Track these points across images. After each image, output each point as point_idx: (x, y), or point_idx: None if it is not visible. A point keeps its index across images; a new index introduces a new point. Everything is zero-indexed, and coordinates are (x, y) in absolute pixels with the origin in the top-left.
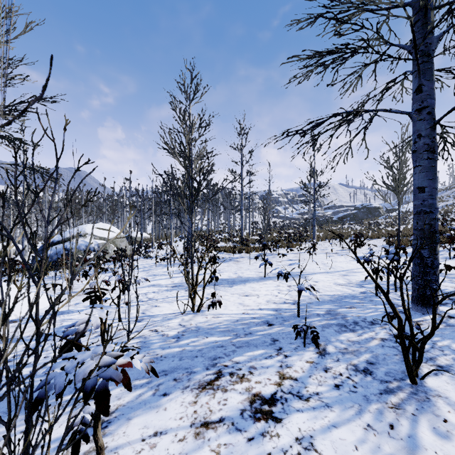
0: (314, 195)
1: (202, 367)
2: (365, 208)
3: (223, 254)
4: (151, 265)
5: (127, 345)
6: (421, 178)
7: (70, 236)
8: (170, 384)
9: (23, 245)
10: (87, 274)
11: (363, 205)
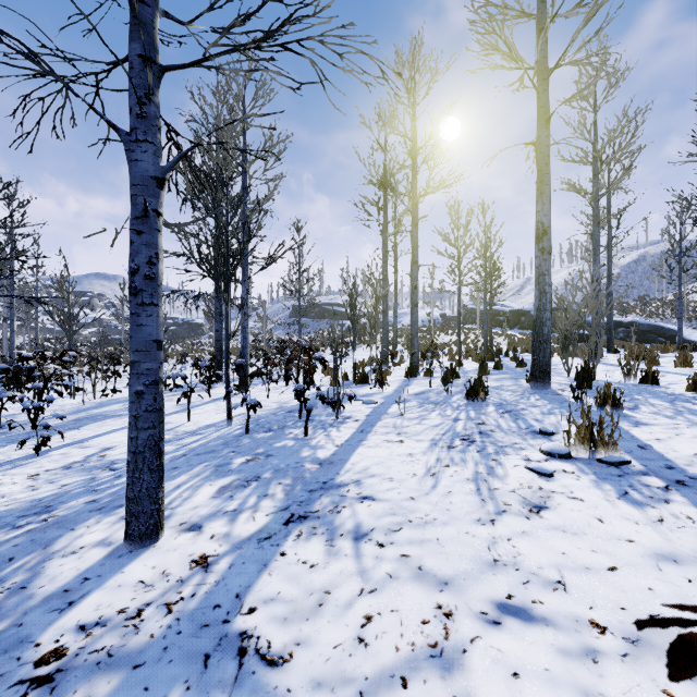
0: None
1: None
2: (187, 324)
3: None
4: None
5: None
6: (218, 326)
7: None
8: None
9: None
10: None
11: (185, 320)
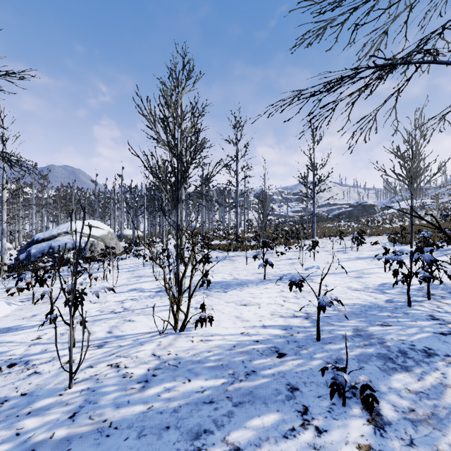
0: (314, 190)
1: None
2: (360, 206)
3: (217, 252)
4: (139, 264)
5: None
6: None
7: (56, 233)
8: None
9: (1, 243)
10: (42, 280)
11: (358, 202)
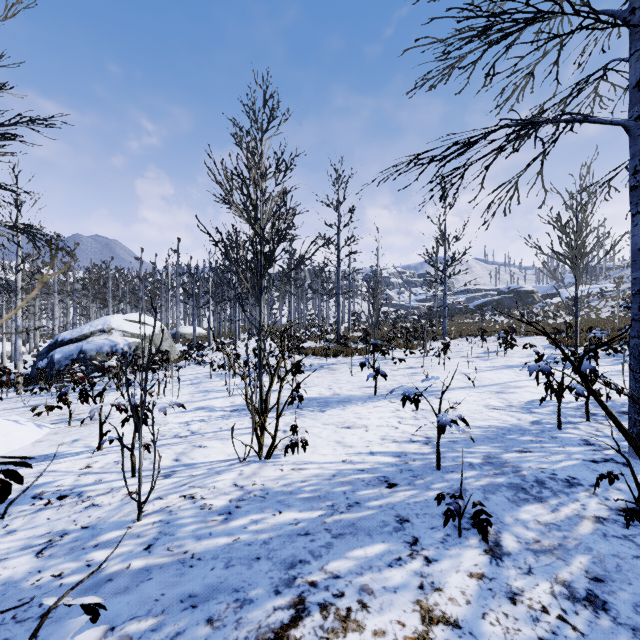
0: (445, 272)
1: (266, 588)
2: (514, 293)
3: (311, 358)
4: (204, 375)
5: (64, 601)
6: None
7: (88, 332)
8: (199, 636)
9: (15, 346)
10: (88, 394)
11: (510, 288)
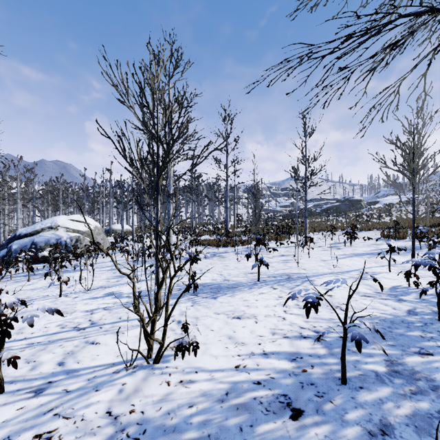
0: (306, 184)
1: None
2: (347, 201)
3: (207, 248)
4: (123, 262)
5: None
6: None
7: (40, 228)
8: None
9: None
10: None
11: (345, 197)
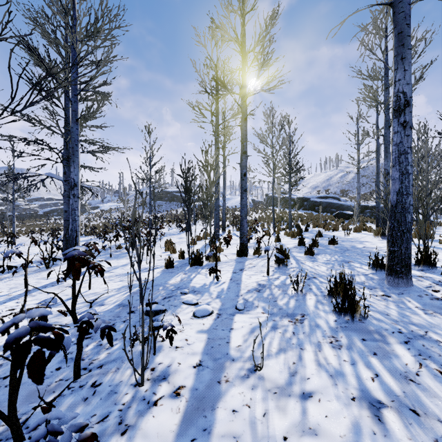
0: (14, 195)
1: None
2: None
3: None
4: None
5: None
6: (66, 207)
7: None
8: None
9: None
10: None
11: None
